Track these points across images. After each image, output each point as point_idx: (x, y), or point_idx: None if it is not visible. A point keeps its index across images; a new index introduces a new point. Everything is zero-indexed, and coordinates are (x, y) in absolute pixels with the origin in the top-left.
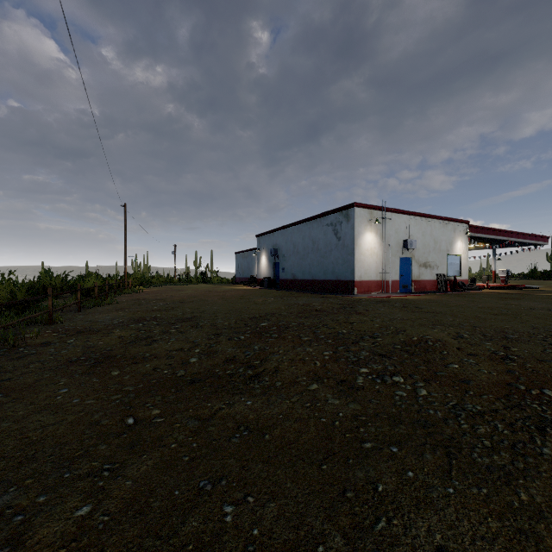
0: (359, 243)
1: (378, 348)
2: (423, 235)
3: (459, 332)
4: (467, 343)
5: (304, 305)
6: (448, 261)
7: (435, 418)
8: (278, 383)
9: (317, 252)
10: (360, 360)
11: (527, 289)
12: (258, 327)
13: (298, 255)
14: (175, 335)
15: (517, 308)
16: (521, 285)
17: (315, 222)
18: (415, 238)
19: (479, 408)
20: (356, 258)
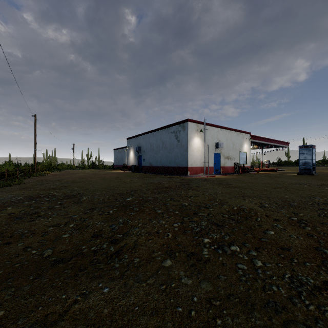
0: (190, 144)
1: (212, 218)
2: (226, 140)
3: (261, 202)
4: (270, 211)
5: (157, 183)
6: (240, 155)
7: (282, 298)
8: (136, 260)
9: (165, 149)
10: (202, 231)
11: (280, 171)
12: (124, 201)
13: (153, 151)
14: (58, 211)
15: (283, 183)
16: (276, 169)
17: (164, 130)
18: (222, 141)
19: (312, 281)
20: (189, 153)
